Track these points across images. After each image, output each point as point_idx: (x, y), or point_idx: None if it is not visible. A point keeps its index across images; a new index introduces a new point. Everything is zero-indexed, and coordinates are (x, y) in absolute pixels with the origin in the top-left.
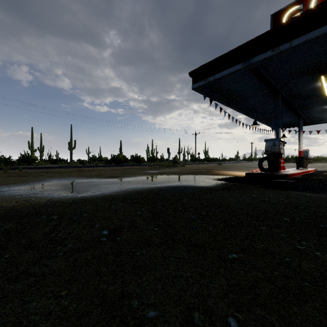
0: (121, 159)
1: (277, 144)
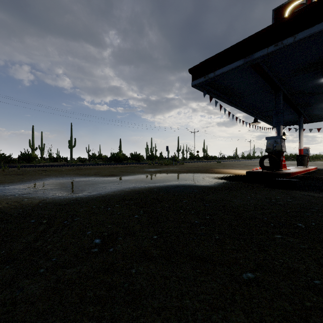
0: (121, 157)
1: (278, 142)
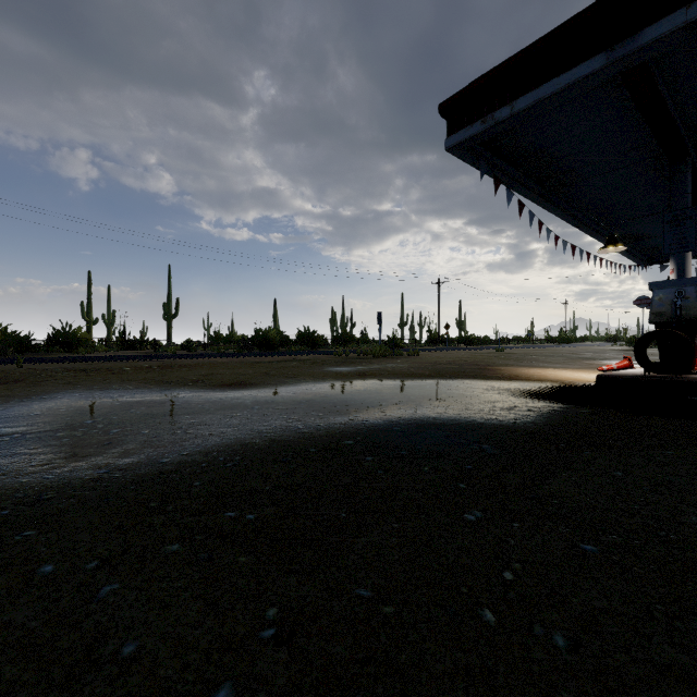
0: (274, 339)
1: (689, 294)
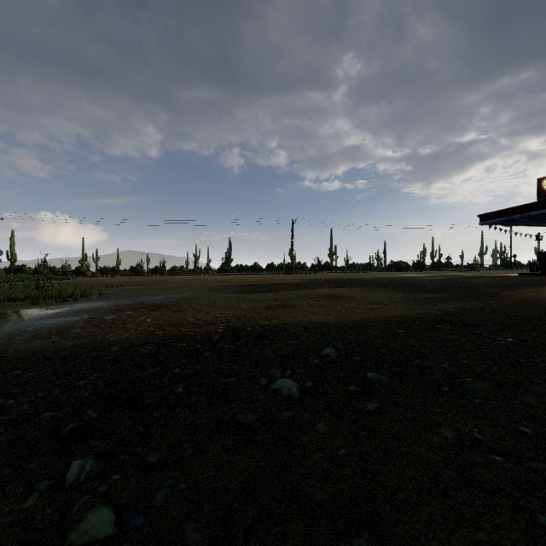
0: (402, 266)
1: (544, 255)
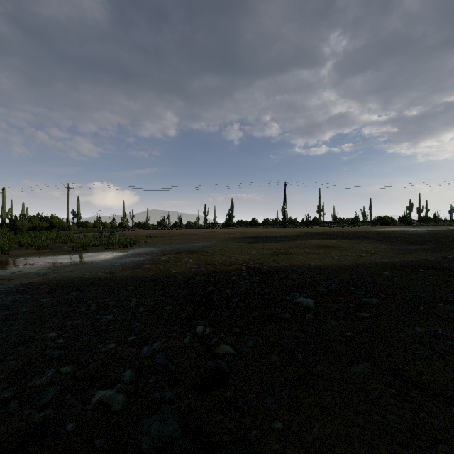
0: (388, 220)
1: None
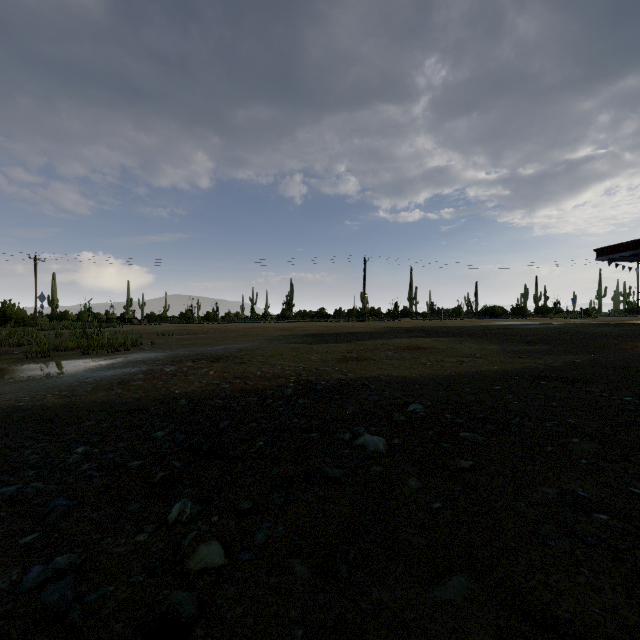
0: (498, 312)
1: None
